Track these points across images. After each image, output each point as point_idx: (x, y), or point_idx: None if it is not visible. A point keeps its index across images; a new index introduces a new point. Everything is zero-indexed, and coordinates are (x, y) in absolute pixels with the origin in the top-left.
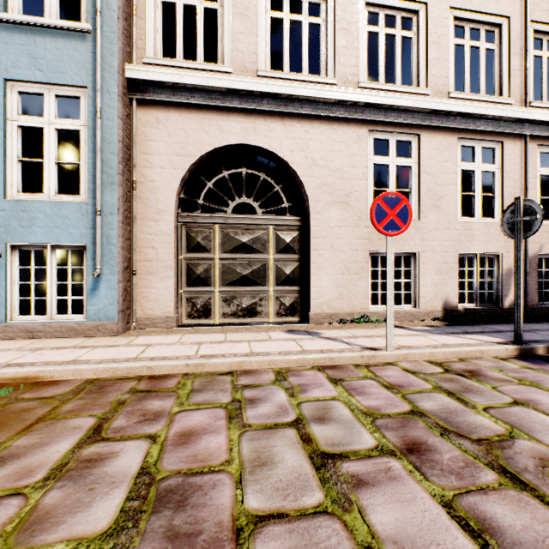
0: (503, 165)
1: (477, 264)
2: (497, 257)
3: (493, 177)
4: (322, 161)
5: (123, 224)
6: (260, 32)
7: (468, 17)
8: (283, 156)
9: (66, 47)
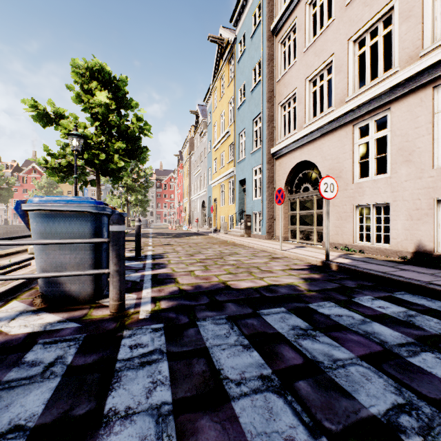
0: None
1: None
2: None
3: None
4: (328, 157)
5: (268, 204)
6: (306, 105)
7: None
8: (313, 161)
9: (259, 154)
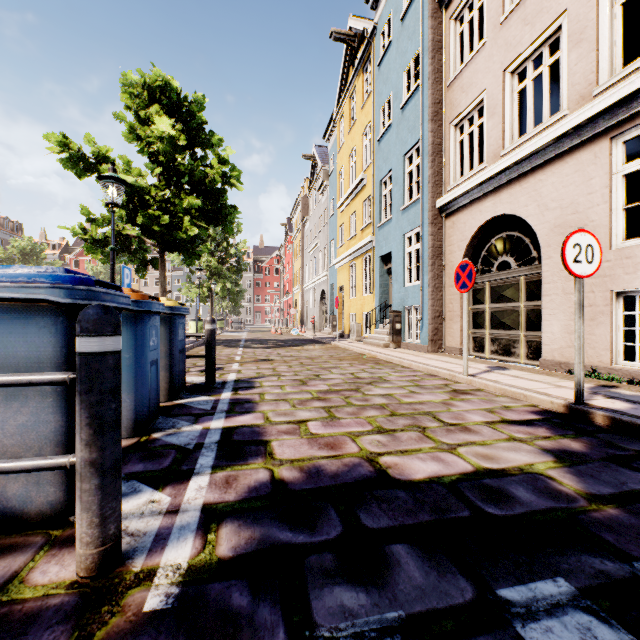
0: None
1: None
2: None
3: None
4: (553, 204)
5: (433, 292)
6: (505, 116)
7: None
8: (519, 214)
9: (415, 210)
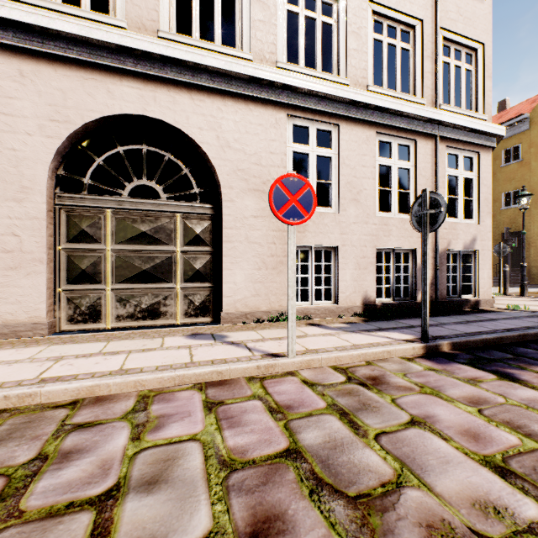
0: (417, 163)
1: (394, 259)
2: (412, 252)
3: (408, 175)
4: (236, 144)
5: None
6: None
7: (386, 13)
8: (191, 134)
9: None
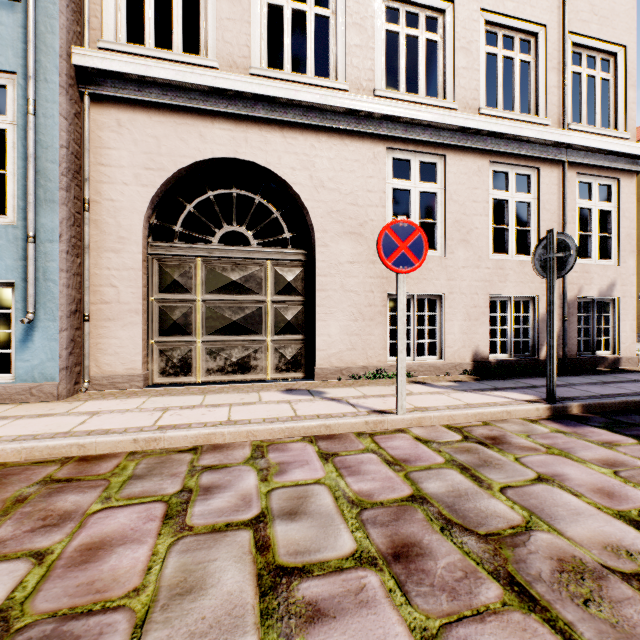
0: (540, 195)
1: (511, 308)
2: (533, 301)
3: (529, 209)
4: (330, 183)
5: (68, 255)
6: (254, 20)
7: (501, 22)
8: (283, 175)
9: None
